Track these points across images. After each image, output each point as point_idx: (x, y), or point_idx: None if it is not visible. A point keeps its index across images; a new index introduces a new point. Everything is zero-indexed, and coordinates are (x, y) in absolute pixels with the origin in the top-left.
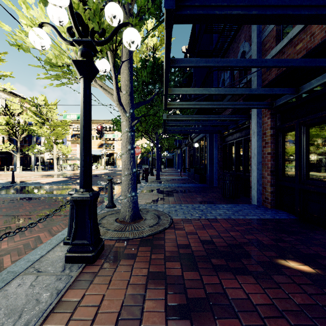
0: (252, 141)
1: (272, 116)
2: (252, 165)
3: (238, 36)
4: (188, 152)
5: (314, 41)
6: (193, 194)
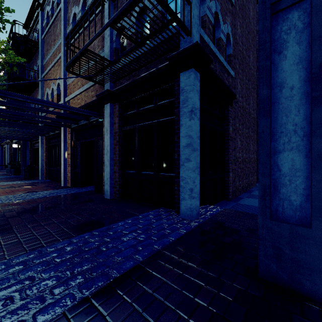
0: (39, 149)
1: (46, 139)
2: (39, 161)
3: (37, 90)
4: (9, 150)
5: None
6: (3, 180)
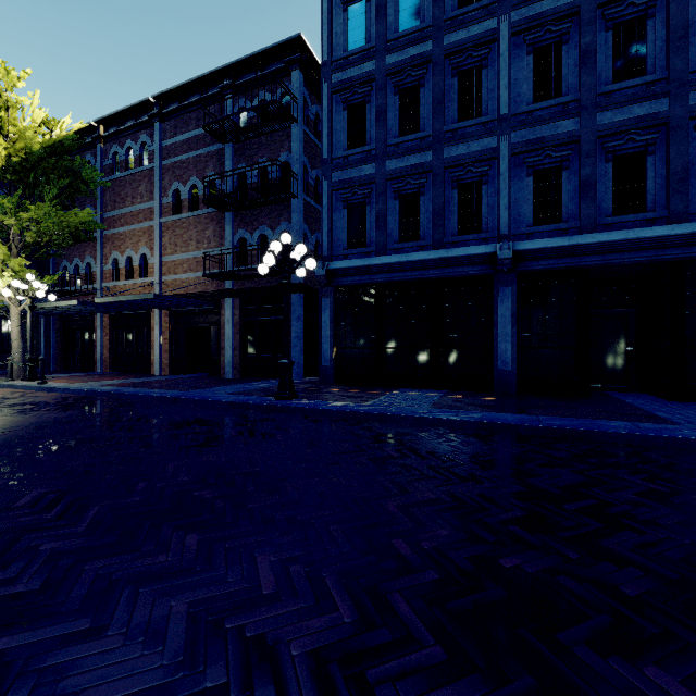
0: (98, 331)
1: (111, 318)
2: (98, 347)
3: (84, 245)
4: None
5: (127, 294)
6: None
